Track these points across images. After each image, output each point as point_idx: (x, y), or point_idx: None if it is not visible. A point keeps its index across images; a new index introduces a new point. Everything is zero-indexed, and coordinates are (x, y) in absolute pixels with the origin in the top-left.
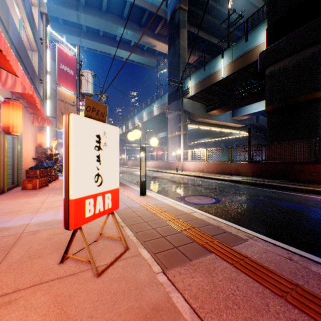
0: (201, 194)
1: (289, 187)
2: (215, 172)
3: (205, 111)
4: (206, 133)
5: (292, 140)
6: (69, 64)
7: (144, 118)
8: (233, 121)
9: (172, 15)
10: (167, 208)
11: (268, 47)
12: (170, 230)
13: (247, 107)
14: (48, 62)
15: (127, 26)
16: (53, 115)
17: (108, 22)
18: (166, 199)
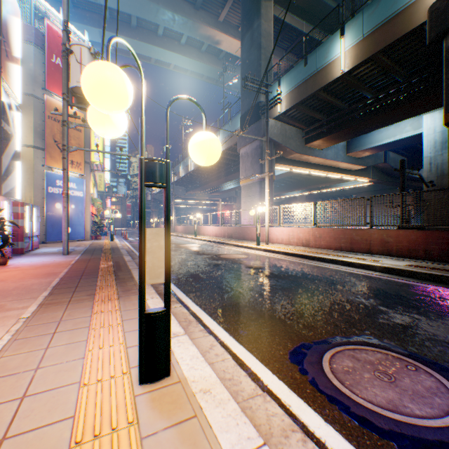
0: (364, 335)
1: None
2: (334, 247)
3: (304, 141)
4: (298, 182)
5: None
6: None
7: None
8: (349, 159)
9: None
10: None
11: None
12: None
13: (374, 134)
14: (16, 39)
15: (174, 7)
16: (39, 144)
17: None
18: None
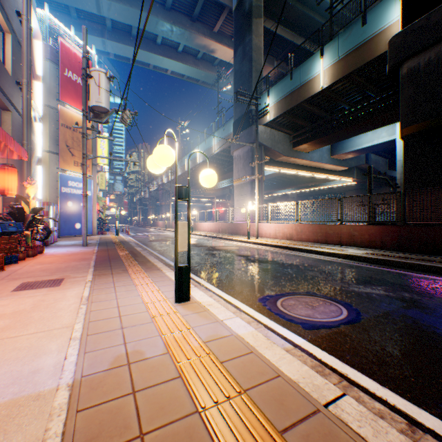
0: (308, 291)
1: None
2: (312, 240)
3: (291, 145)
4: (288, 181)
5: None
6: (81, 71)
7: (198, 159)
8: (333, 161)
9: None
10: (243, 370)
11: (406, 26)
12: None
13: (355, 139)
14: (39, 61)
15: (172, 19)
16: (54, 149)
17: (144, 13)
18: (237, 319)
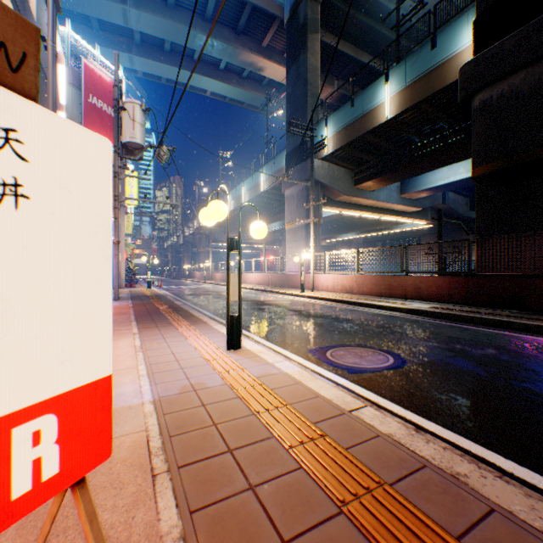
0: (360, 343)
1: (538, 326)
2: (375, 294)
3: (353, 182)
4: (352, 223)
5: (529, 231)
6: (107, 97)
7: (244, 197)
8: (403, 201)
9: (294, 10)
10: (289, 393)
11: (478, 54)
12: (307, 502)
13: (428, 175)
14: (63, 88)
15: (213, 32)
16: None
17: (179, 25)
18: (285, 362)
